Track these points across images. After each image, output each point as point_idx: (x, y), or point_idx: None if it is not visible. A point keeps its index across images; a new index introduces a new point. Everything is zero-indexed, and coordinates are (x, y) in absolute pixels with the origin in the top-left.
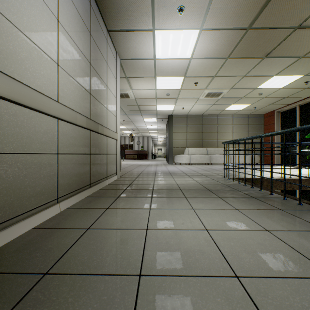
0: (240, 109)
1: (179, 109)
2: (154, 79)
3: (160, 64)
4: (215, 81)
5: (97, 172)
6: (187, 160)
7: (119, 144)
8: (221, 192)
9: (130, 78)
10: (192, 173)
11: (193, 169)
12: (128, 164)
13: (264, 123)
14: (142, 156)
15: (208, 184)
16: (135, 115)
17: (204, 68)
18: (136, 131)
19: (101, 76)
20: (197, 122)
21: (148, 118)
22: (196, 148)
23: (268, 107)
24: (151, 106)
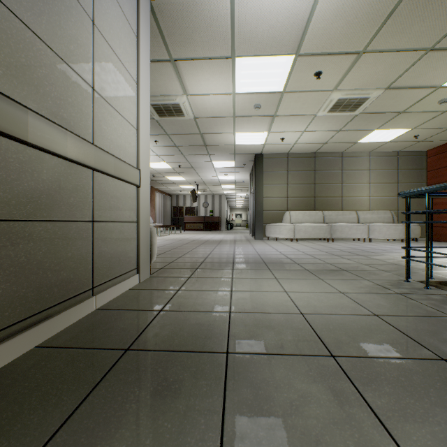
0: (388, 140)
1: (275, 142)
2: (230, 63)
3: (245, 13)
4: (360, 67)
5: (23, 286)
6: (288, 233)
7: (147, 197)
8: None
9: (180, 61)
10: (312, 262)
11: (307, 251)
12: (185, 239)
13: (427, 166)
14: (211, 225)
15: (395, 313)
16: (198, 154)
17: (345, 25)
18: (201, 185)
19: None
20: (306, 166)
21: (220, 162)
22: (305, 212)
23: (442, 135)
24: (225, 135)
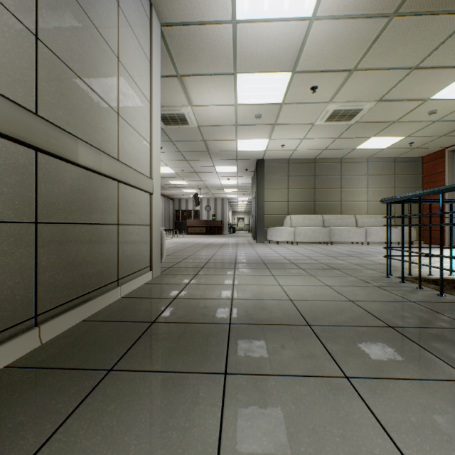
0: (384, 147)
1: (276, 148)
2: (232, 78)
3: (245, 38)
4: (353, 83)
5: (73, 273)
6: (289, 236)
7: (158, 203)
8: (439, 339)
9: (186, 77)
10: (308, 262)
11: (305, 253)
12: (188, 243)
13: (423, 172)
14: (214, 229)
15: (367, 299)
16: (201, 160)
17: (336, 47)
18: (204, 189)
19: (96, 21)
20: (306, 171)
21: (222, 167)
22: (305, 216)
23: (435, 143)
24: (228, 142)
